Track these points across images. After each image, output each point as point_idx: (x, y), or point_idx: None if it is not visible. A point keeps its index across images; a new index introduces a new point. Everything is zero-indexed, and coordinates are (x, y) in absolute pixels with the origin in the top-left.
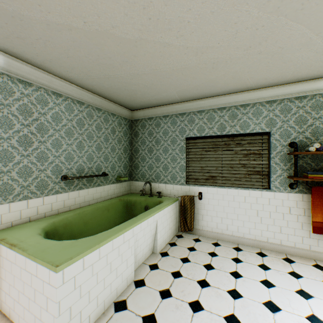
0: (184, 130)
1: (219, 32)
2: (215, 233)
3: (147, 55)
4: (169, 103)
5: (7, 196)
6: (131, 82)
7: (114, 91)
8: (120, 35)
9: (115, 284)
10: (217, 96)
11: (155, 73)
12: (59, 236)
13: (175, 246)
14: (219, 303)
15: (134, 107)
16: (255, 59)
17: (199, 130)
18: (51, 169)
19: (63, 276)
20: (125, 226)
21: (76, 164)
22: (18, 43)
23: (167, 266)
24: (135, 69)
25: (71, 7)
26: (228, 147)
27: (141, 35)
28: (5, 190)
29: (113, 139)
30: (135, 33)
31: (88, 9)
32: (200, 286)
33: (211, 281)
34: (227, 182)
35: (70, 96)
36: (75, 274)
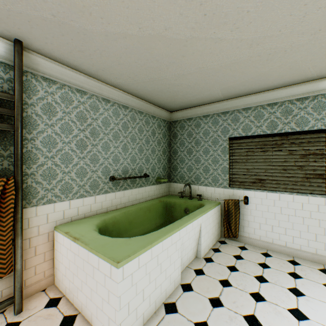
0: (227, 130)
1: (282, 18)
2: (264, 242)
3: (196, 54)
4: (211, 102)
5: (68, 194)
6: (175, 83)
7: (156, 94)
8: (171, 36)
9: (164, 285)
10: (267, 90)
11: (200, 72)
12: (109, 233)
13: (219, 252)
14: (280, 321)
15: (173, 108)
16: (323, 43)
17: (244, 130)
18: (101, 170)
19: (123, 272)
20: (172, 228)
21: (121, 165)
22: (78, 56)
23: (214, 273)
24: (181, 69)
25: (129, 15)
26: (280, 147)
27: (193, 33)
28: (67, 188)
29: (153, 141)
30: (186, 32)
31: (145, 14)
32: (253, 299)
33: (266, 296)
34: (279, 186)
35: (117, 101)
36: (132, 271)
